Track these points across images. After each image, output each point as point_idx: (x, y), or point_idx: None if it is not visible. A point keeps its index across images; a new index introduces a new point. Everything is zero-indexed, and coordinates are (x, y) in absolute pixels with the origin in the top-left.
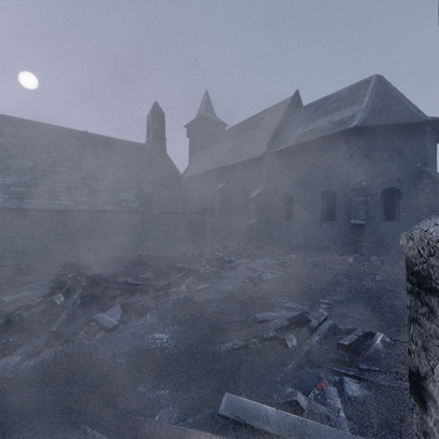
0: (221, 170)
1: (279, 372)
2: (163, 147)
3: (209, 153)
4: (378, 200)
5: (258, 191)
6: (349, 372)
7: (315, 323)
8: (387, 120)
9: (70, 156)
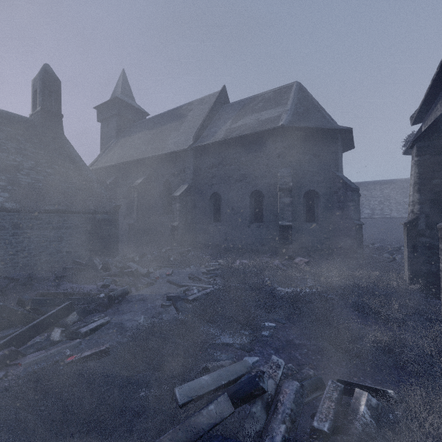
0: (140, 163)
1: None
2: (58, 126)
3: (126, 142)
4: (302, 202)
5: (183, 189)
6: None
7: (270, 387)
8: (309, 124)
9: None
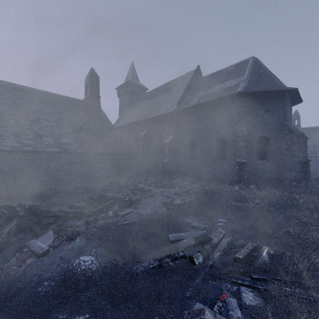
0: (143, 122)
1: (188, 287)
2: (98, 103)
3: (134, 109)
4: (255, 145)
5: (170, 138)
6: (244, 282)
7: (215, 240)
8: (261, 88)
9: (18, 106)
